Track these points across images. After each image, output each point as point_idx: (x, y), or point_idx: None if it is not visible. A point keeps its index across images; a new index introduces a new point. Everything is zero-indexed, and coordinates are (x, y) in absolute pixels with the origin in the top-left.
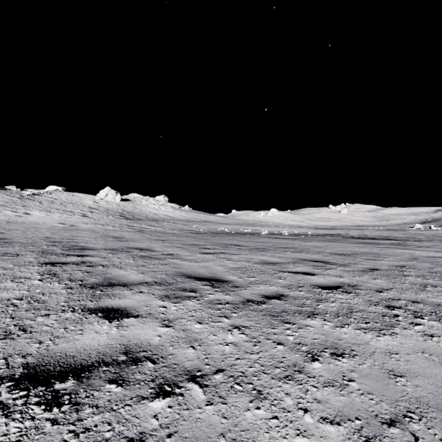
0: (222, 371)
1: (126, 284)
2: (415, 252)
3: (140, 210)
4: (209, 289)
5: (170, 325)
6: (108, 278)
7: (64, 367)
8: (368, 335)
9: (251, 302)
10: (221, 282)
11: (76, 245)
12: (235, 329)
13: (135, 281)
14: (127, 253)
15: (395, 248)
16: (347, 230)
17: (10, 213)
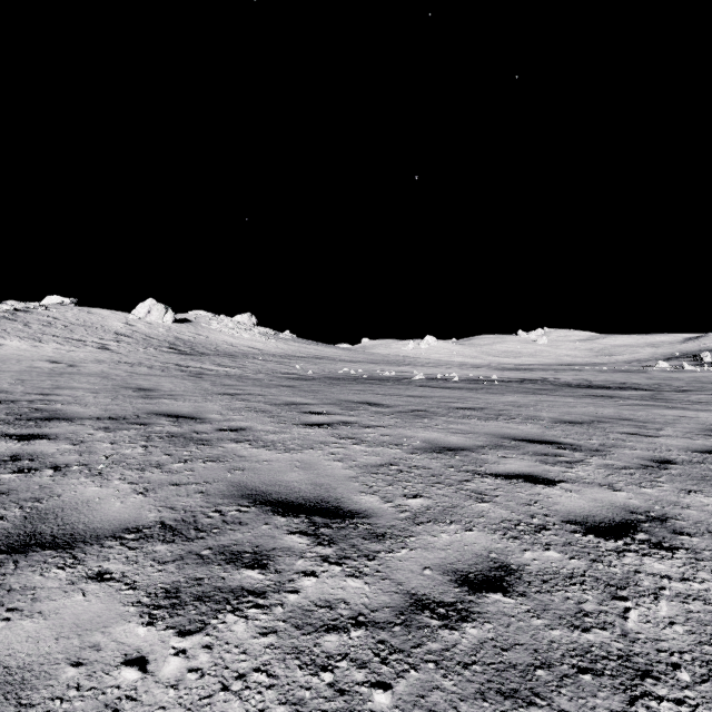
0: None
1: (76, 537)
2: (698, 415)
3: (206, 338)
4: (306, 548)
5: None
6: (38, 516)
7: None
8: None
9: (428, 609)
10: (339, 517)
11: (41, 409)
12: None
13: (109, 524)
14: (142, 427)
15: (657, 407)
16: (552, 371)
17: None
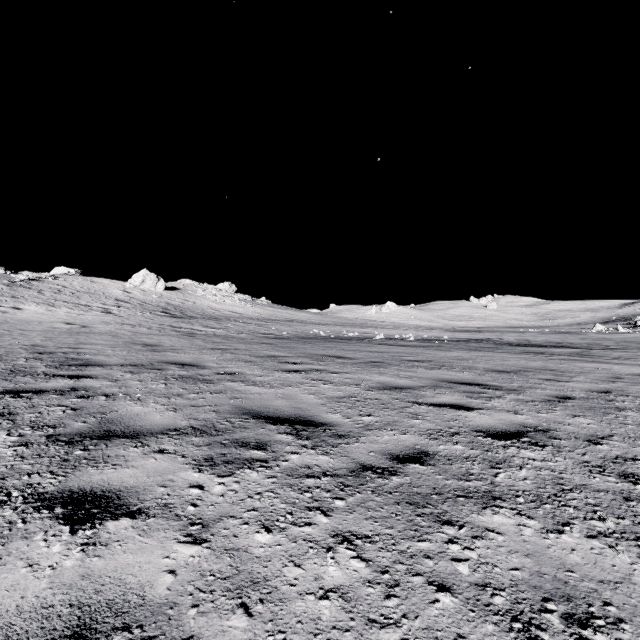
0: None
1: (138, 433)
2: (612, 367)
3: (193, 303)
4: (291, 441)
5: (202, 538)
6: (108, 421)
7: None
8: (621, 554)
9: (370, 470)
10: (313, 426)
11: (76, 358)
12: (341, 546)
13: (157, 426)
14: (158, 371)
15: (580, 361)
16: (498, 333)
17: None
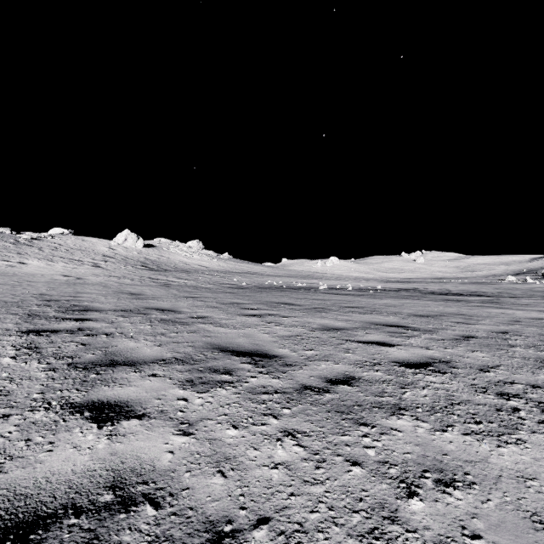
0: (267, 523)
1: (135, 362)
2: (515, 312)
3: (167, 258)
4: (251, 368)
5: (189, 432)
6: (111, 354)
7: (5, 519)
8: (484, 445)
9: (310, 389)
10: (267, 357)
11: (77, 305)
12: (287, 438)
13: (148, 357)
14: (144, 315)
15: (488, 308)
16: (424, 283)
17: (0, 263)
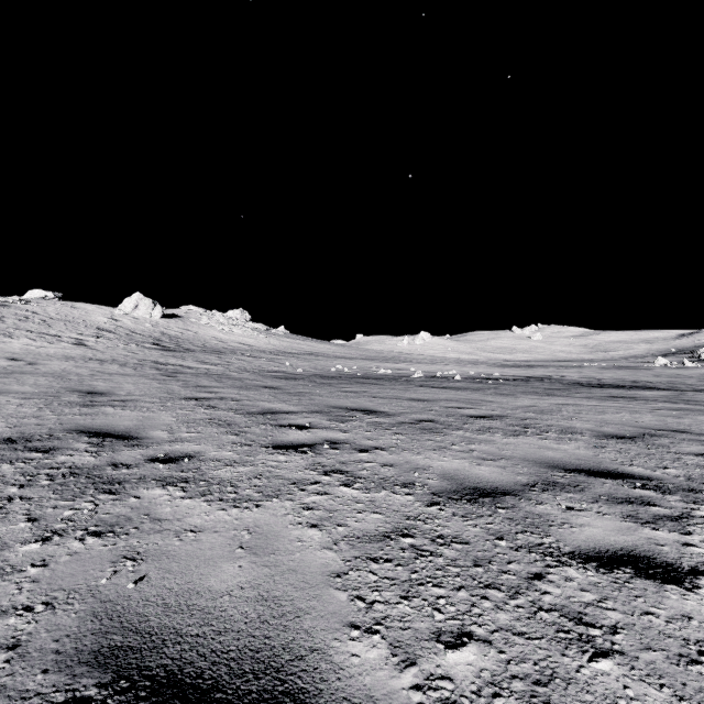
0: None
1: None
2: None
3: (195, 333)
4: None
5: None
6: None
7: None
8: None
9: None
10: None
11: None
12: None
13: None
14: (39, 456)
15: (697, 412)
16: (554, 368)
17: None
